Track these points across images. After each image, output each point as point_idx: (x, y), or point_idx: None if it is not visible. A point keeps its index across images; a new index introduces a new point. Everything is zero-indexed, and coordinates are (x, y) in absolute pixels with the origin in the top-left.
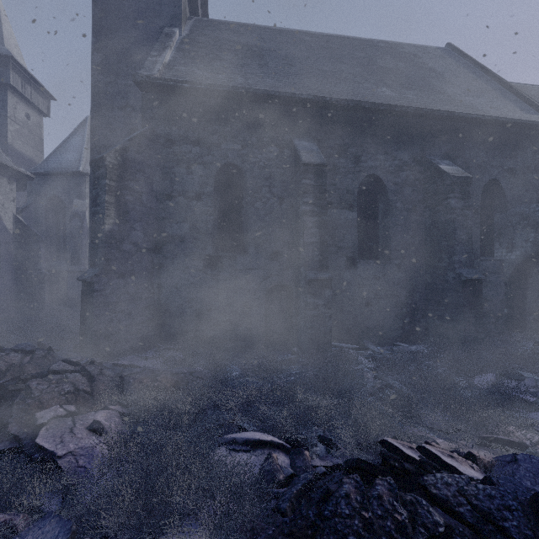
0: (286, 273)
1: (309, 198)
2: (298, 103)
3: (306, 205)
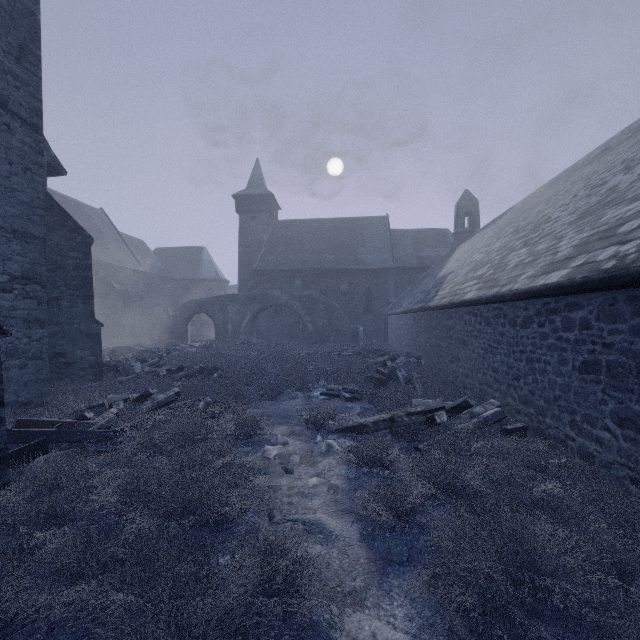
0: None
1: None
2: None
3: None
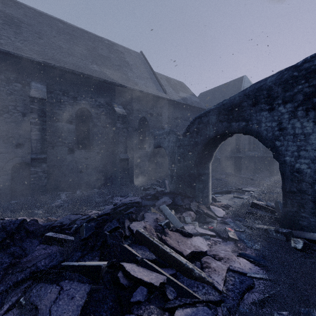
0: (27, 156)
1: (34, 115)
2: (34, 62)
3: (32, 119)
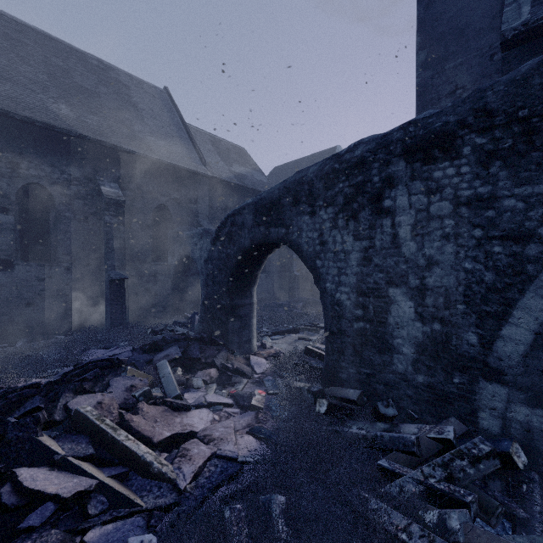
0: None
1: None
2: None
3: None
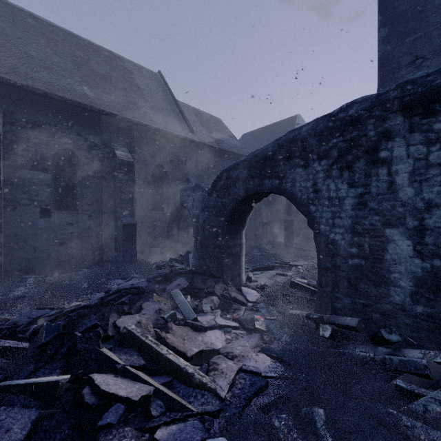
0: None
1: None
2: None
3: None
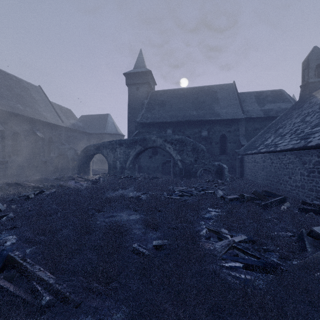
0: None
1: None
2: None
3: None
